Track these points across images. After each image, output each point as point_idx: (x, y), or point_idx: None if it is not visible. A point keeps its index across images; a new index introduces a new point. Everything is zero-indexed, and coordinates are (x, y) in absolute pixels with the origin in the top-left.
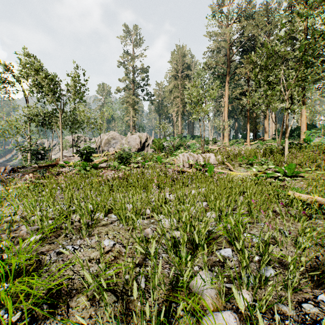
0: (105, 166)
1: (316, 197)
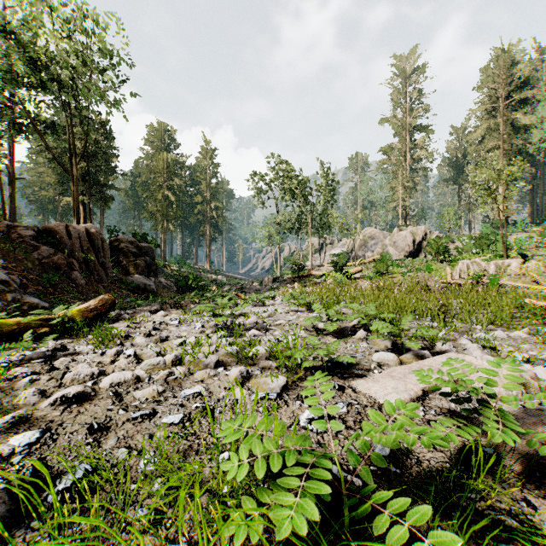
0: (360, 277)
1: None
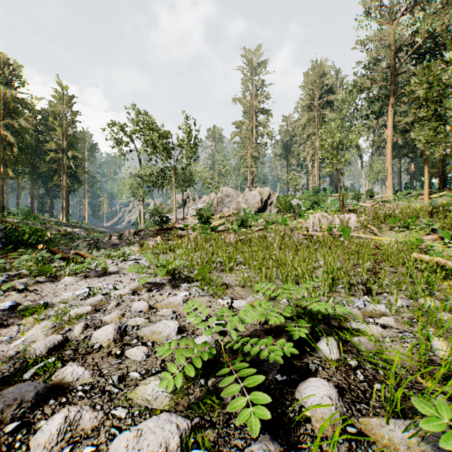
0: (223, 230)
1: (441, 259)
